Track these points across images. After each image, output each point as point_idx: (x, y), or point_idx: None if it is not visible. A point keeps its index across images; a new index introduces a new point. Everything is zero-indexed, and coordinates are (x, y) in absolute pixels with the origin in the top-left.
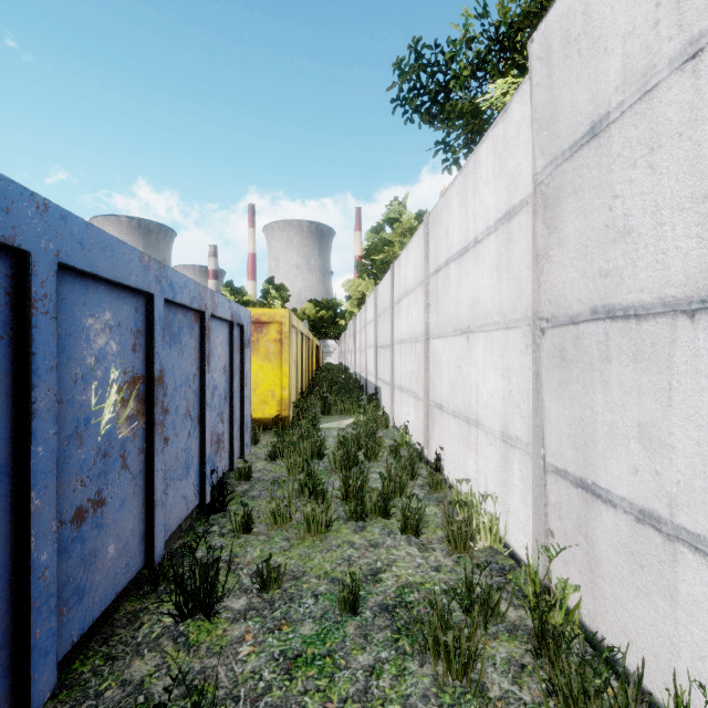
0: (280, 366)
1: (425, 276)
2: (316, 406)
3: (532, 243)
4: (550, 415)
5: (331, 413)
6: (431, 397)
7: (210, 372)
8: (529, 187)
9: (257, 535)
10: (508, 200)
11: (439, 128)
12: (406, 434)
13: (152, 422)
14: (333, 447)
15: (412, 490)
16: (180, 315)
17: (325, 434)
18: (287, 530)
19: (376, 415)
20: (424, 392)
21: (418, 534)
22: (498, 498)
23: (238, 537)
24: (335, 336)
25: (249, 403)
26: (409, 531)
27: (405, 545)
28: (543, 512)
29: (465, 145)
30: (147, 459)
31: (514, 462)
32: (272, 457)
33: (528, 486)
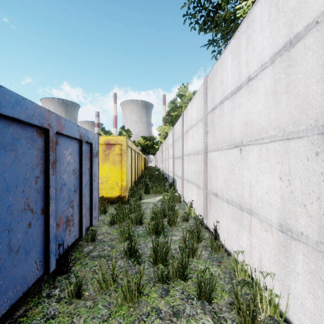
0: (121, 168)
1: (204, 113)
2: (142, 189)
3: None
4: None
5: (149, 193)
6: (209, 188)
7: (58, 174)
8: (321, 6)
9: (85, 301)
10: (288, 32)
11: (211, 31)
12: (191, 207)
13: None
14: (149, 215)
15: (200, 254)
16: (16, 128)
17: (146, 206)
18: (109, 294)
19: (174, 194)
20: (204, 184)
21: (211, 302)
22: (275, 275)
23: (70, 302)
24: (153, 153)
25: (97, 191)
26: (203, 297)
27: (201, 314)
28: None
29: (226, 40)
30: None
31: (298, 254)
32: (112, 223)
33: (319, 281)
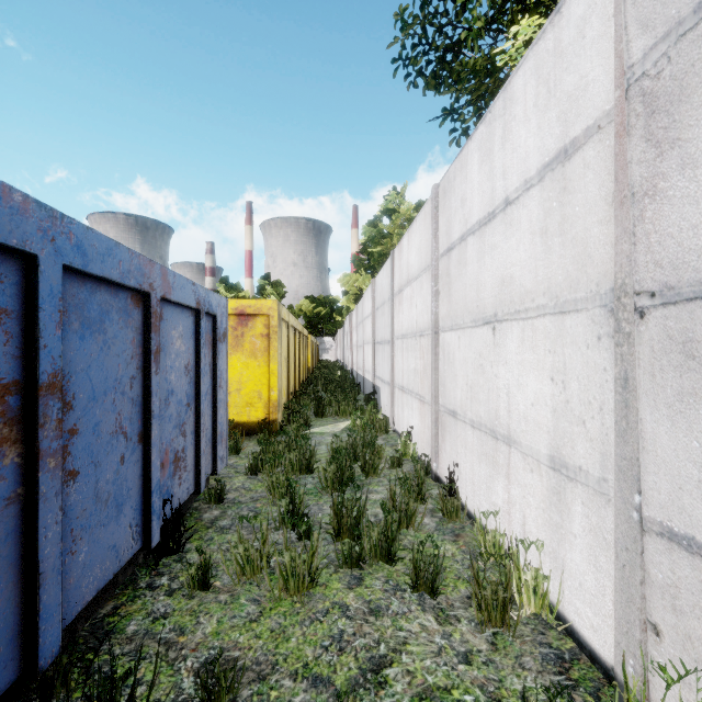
0: (267, 364)
1: (433, 257)
2: (310, 407)
3: (615, 182)
4: (655, 444)
5: (325, 414)
6: (441, 401)
7: (162, 372)
8: (603, 103)
9: (217, 593)
10: (562, 134)
11: (447, 92)
12: (409, 441)
13: (33, 452)
14: (326, 457)
15: (421, 521)
16: (104, 295)
17: (318, 440)
18: (258, 584)
19: (374, 417)
20: (432, 394)
21: (435, 594)
22: (544, 546)
23: (191, 596)
24: (332, 333)
25: (225, 408)
26: (422, 587)
27: (417, 612)
28: (639, 593)
29: (477, 110)
30: (26, 511)
31: (575, 503)
32: (253, 471)
33: (601, 541)
